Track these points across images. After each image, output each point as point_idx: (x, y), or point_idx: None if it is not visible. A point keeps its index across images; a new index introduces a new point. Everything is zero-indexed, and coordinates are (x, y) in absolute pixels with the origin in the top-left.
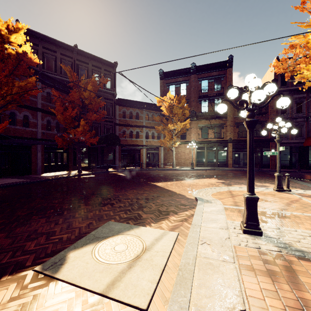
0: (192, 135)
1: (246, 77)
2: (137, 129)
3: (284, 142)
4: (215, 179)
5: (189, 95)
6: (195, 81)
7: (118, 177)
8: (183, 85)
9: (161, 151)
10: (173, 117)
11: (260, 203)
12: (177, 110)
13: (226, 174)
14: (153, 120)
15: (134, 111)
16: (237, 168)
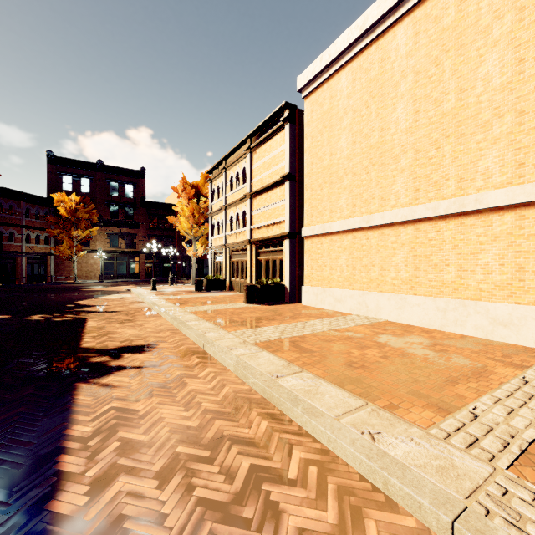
0: (99, 243)
1: (153, 241)
2: (12, 229)
3: (188, 256)
4: (133, 285)
5: (94, 195)
6: (103, 180)
7: (23, 290)
8: (86, 180)
9: (50, 261)
10: (77, 222)
11: (160, 288)
12: (83, 214)
13: (140, 283)
14: (37, 218)
15: (7, 202)
16: (150, 279)
